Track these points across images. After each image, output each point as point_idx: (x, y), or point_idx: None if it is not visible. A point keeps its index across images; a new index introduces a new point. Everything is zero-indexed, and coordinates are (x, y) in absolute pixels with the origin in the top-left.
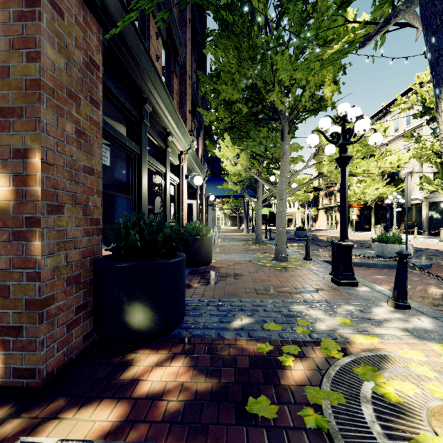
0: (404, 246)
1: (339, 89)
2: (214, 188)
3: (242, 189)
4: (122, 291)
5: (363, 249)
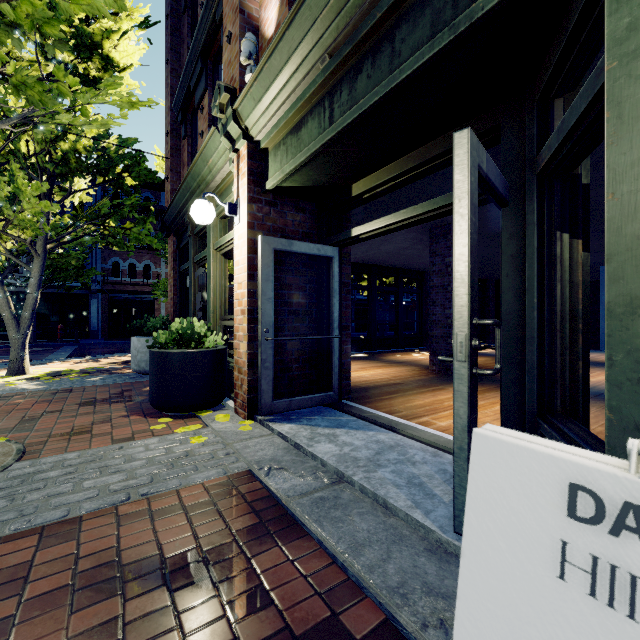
0: None
1: None
2: None
3: None
4: None
5: None
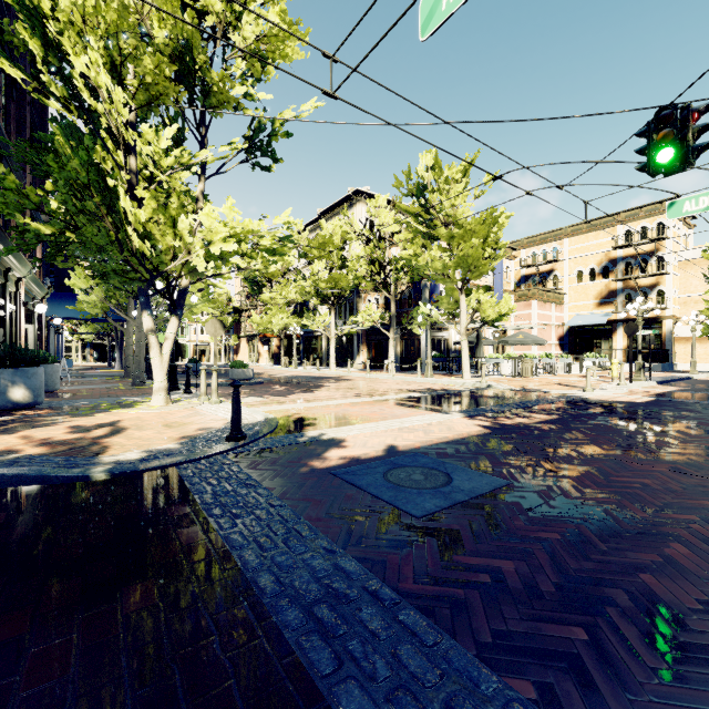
0: (246, 369)
1: None
2: (62, 307)
3: (105, 313)
4: (8, 381)
5: None
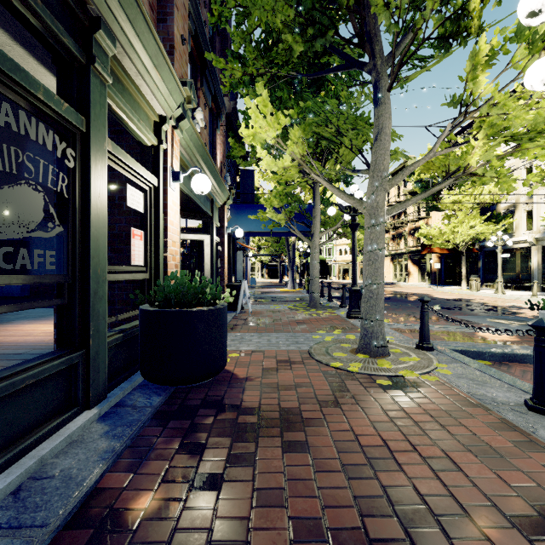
0: None
1: None
2: (244, 220)
3: (288, 219)
4: None
5: (483, 316)
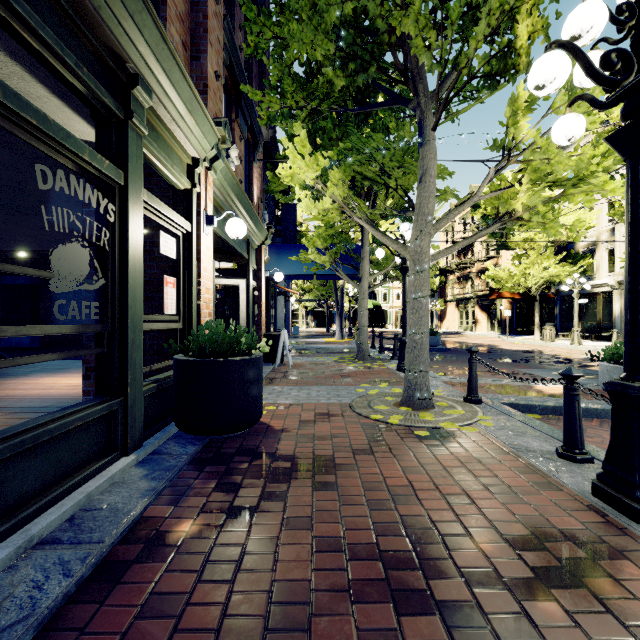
0: None
1: (547, 29)
2: (285, 261)
3: (333, 261)
4: None
5: (549, 369)
